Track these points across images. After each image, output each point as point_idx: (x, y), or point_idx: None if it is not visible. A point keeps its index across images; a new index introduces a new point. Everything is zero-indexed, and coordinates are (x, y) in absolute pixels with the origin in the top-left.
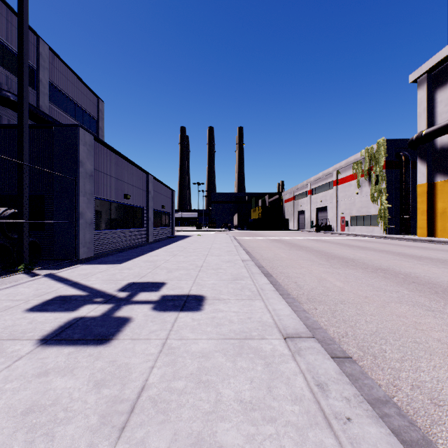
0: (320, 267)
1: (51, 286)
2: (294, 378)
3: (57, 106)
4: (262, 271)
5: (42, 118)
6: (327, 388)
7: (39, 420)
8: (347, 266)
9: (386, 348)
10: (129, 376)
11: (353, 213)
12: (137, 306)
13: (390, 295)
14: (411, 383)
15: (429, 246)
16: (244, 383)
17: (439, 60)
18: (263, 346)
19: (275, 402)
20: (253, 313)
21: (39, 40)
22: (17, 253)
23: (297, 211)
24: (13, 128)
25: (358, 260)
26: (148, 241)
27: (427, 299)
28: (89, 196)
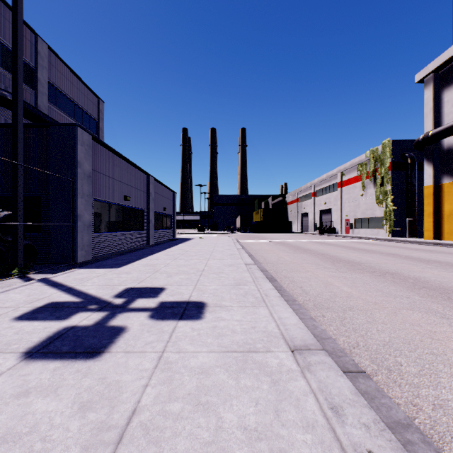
0: (326, 271)
1: (44, 292)
2: (304, 399)
3: (55, 106)
4: (266, 276)
5: (40, 118)
6: (342, 412)
7: (11, 452)
8: (354, 270)
9: (402, 361)
10: (120, 396)
11: (357, 216)
12: (133, 314)
13: (400, 300)
14: (433, 402)
15: (436, 249)
16: (248, 405)
17: (446, 59)
18: (269, 360)
19: (284, 429)
20: (257, 322)
21: (37, 39)
22: (11, 257)
23: (301, 213)
24: (9, 127)
25: (365, 264)
26: (148, 243)
27: (440, 305)
28: (88, 197)
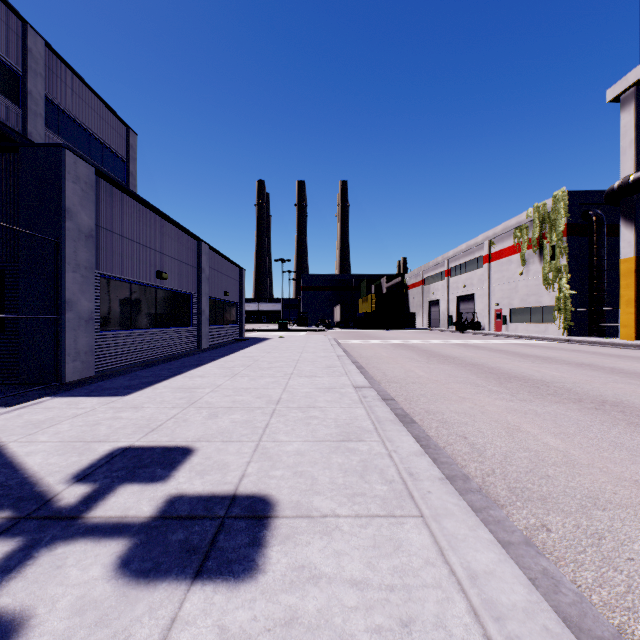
0: (496, 399)
1: None
2: None
3: (58, 135)
4: (394, 410)
5: None
6: None
7: None
8: (542, 396)
9: None
10: None
11: (514, 304)
12: (79, 553)
13: None
14: None
15: None
16: None
17: None
18: None
19: None
20: (412, 590)
21: (27, 29)
22: None
23: (428, 300)
24: None
25: (554, 384)
26: (199, 347)
27: None
28: (87, 271)
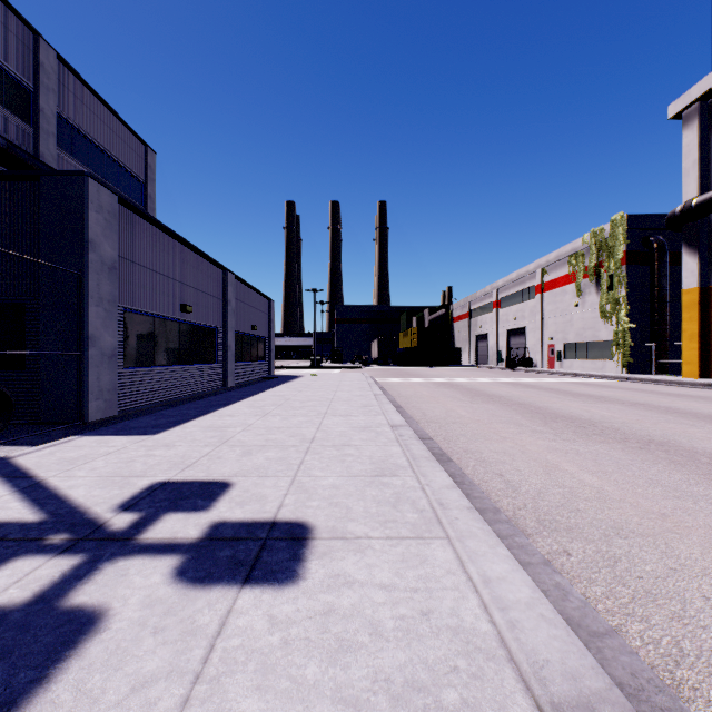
0: (539, 439)
1: None
2: None
3: (71, 155)
4: (431, 449)
5: None
6: None
7: None
8: (587, 436)
9: None
10: None
11: (569, 339)
12: (139, 565)
13: (711, 509)
14: None
15: (711, 395)
16: None
17: None
18: None
19: None
20: (433, 591)
21: (39, 42)
22: None
23: (475, 335)
24: None
25: (602, 423)
26: (225, 385)
27: None
28: (110, 305)
